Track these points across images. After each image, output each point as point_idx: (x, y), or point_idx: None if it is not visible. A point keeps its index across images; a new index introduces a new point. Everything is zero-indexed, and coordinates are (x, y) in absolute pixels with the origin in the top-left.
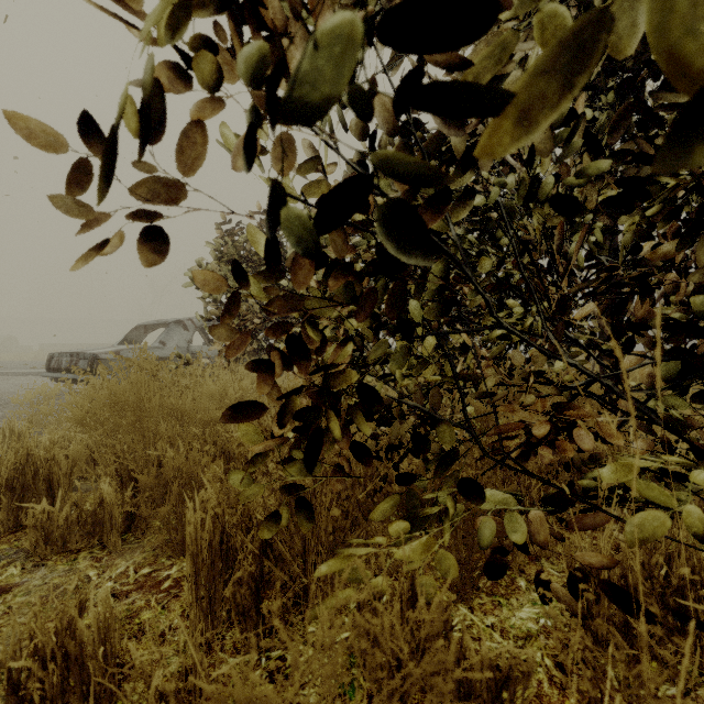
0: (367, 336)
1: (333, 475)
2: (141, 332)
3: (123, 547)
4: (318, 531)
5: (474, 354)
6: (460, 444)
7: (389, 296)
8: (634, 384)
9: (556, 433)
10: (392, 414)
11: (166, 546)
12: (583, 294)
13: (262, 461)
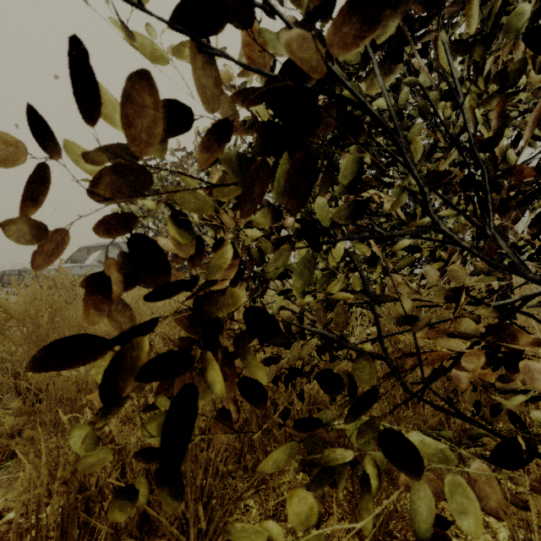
0: (265, 247)
1: (219, 418)
2: (84, 253)
3: (1, 478)
4: (207, 472)
5: (381, 268)
6: (381, 383)
7: (288, 175)
8: (535, 299)
9: (489, 362)
10: (292, 332)
11: (50, 475)
12: (536, 188)
13: (115, 411)
